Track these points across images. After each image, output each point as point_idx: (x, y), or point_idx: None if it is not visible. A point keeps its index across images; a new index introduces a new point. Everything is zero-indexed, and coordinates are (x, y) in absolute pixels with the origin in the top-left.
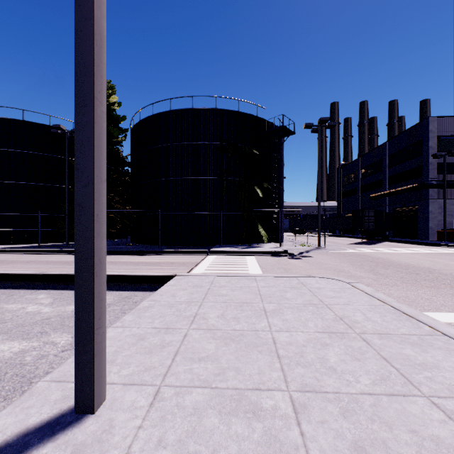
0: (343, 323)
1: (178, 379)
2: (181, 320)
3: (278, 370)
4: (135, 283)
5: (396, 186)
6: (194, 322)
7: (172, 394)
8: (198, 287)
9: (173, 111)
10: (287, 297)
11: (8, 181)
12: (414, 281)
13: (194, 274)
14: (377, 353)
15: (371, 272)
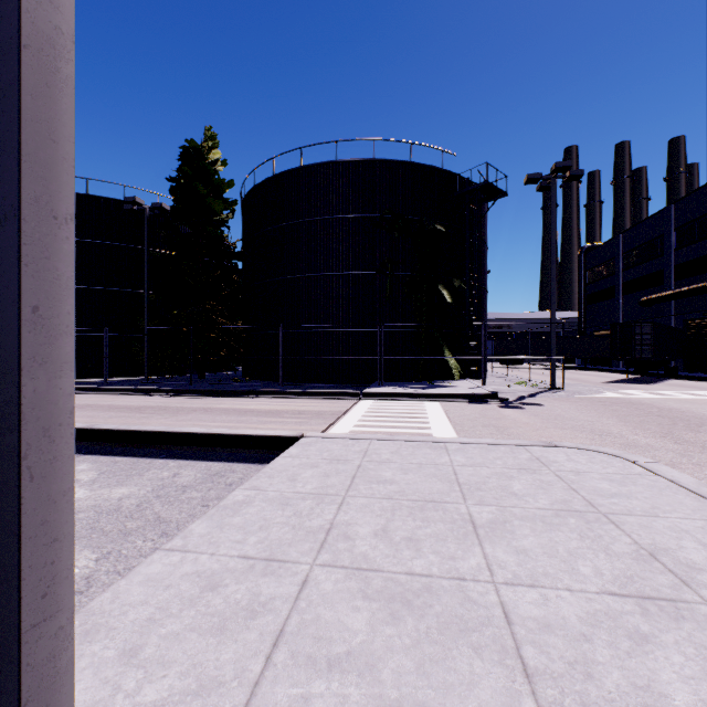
0: (663, 568)
1: None
2: (299, 541)
3: None
4: (234, 448)
5: (690, 281)
6: (325, 546)
7: None
8: (340, 462)
9: (305, 168)
10: (515, 491)
11: None
12: None
13: (333, 436)
14: None
15: (667, 436)
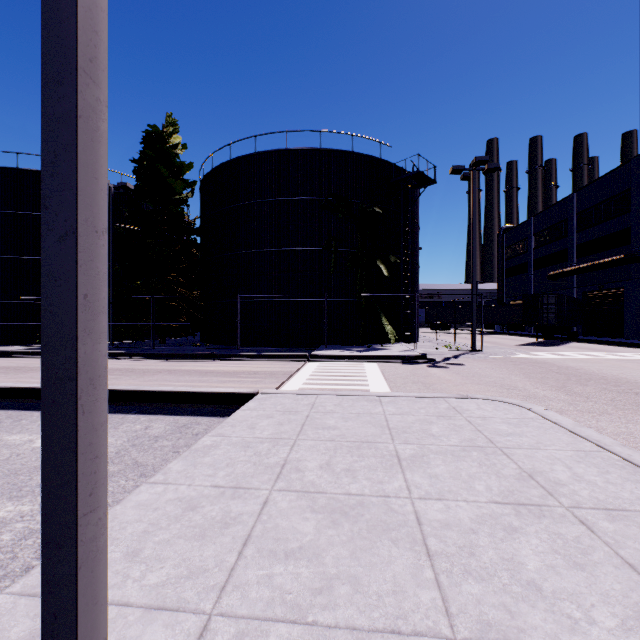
0: (536, 484)
1: (245, 599)
2: (260, 473)
3: (431, 586)
4: (199, 404)
5: (588, 259)
6: (280, 477)
7: (230, 637)
8: (292, 413)
9: (259, 154)
10: (433, 433)
11: (34, 257)
12: (635, 406)
13: (285, 392)
14: (614, 553)
15: (560, 389)
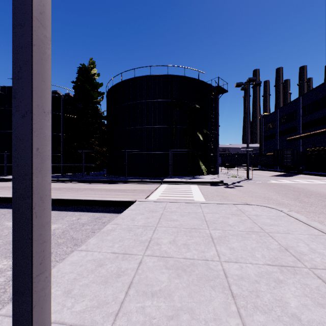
0: (290, 254)
1: (129, 321)
2: (137, 245)
3: (235, 316)
4: (105, 206)
5: (308, 131)
6: (148, 248)
7: None
8: (153, 212)
9: (136, 78)
10: (230, 224)
11: None
12: None
13: (150, 200)
14: None
15: (296, 200)
